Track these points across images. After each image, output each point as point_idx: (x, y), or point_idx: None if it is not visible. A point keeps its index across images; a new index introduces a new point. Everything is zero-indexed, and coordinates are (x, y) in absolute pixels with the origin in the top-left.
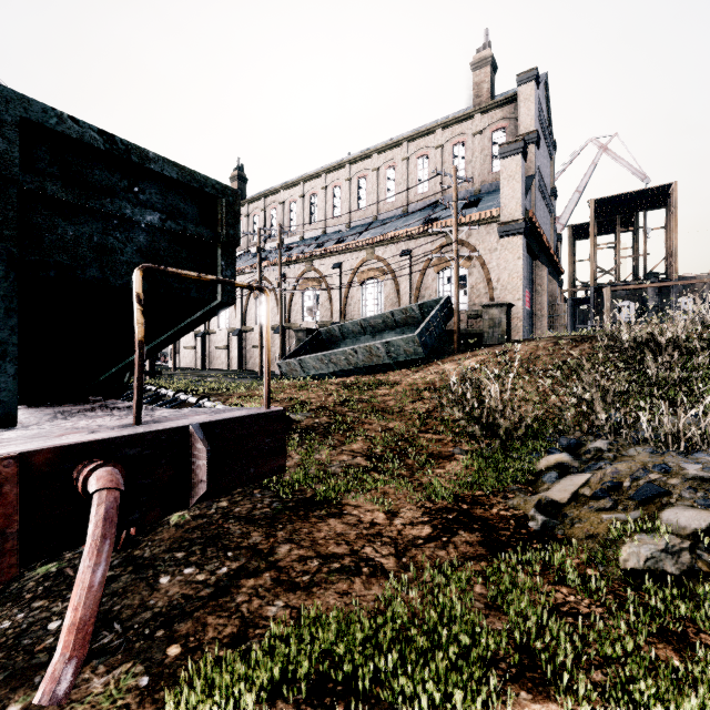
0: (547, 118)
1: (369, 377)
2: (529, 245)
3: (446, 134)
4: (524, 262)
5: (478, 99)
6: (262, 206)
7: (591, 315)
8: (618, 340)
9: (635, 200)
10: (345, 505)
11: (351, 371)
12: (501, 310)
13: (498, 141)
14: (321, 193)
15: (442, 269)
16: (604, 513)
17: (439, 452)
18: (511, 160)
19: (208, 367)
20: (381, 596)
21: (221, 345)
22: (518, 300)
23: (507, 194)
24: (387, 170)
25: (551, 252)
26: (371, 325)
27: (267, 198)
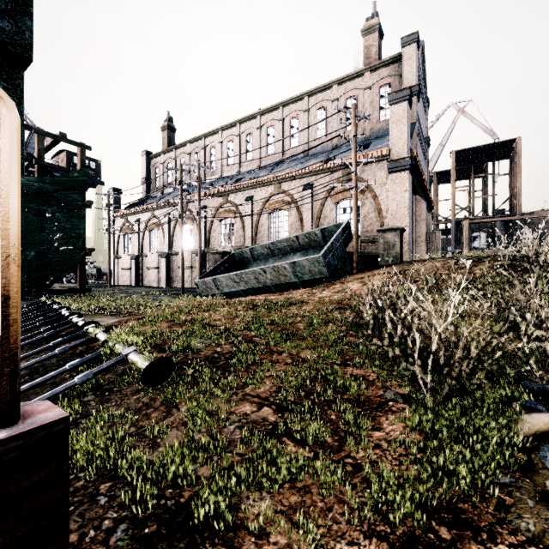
0: (423, 79)
1: (277, 296)
2: (412, 181)
3: (341, 89)
4: (409, 194)
5: (368, 60)
6: (187, 151)
7: (453, 243)
8: (517, 259)
9: (486, 151)
10: (240, 530)
11: (260, 288)
12: (395, 234)
13: (385, 95)
14: (236, 140)
15: (338, 200)
16: None
17: (367, 396)
18: (399, 106)
19: (141, 285)
20: None
21: (152, 266)
22: (405, 227)
23: (395, 136)
24: (291, 120)
25: (427, 189)
26: (278, 248)
27: (192, 144)
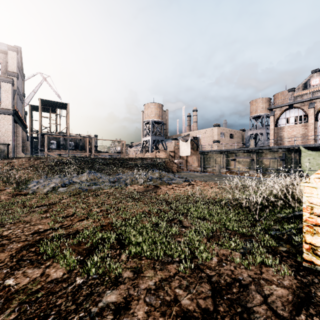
0: (21, 64)
1: None
2: (14, 118)
3: None
4: (13, 126)
5: None
6: None
7: (40, 145)
8: (47, 159)
9: (56, 104)
10: None
11: None
12: (5, 146)
13: None
14: None
15: None
16: (42, 188)
17: (1, 189)
18: (7, 84)
19: None
20: (9, 201)
21: None
22: (10, 140)
23: (4, 97)
24: None
25: (23, 120)
26: None
27: None
